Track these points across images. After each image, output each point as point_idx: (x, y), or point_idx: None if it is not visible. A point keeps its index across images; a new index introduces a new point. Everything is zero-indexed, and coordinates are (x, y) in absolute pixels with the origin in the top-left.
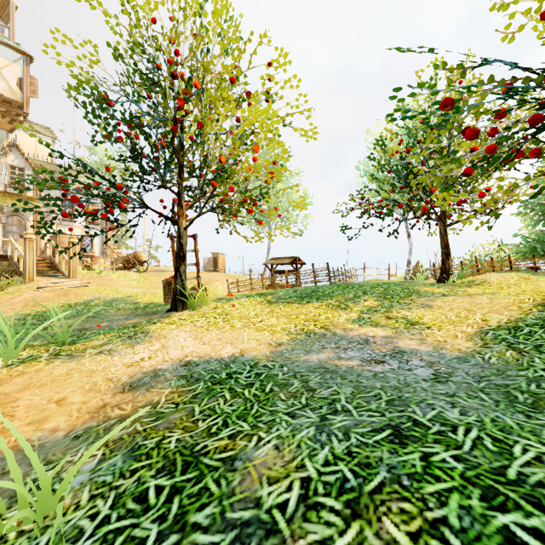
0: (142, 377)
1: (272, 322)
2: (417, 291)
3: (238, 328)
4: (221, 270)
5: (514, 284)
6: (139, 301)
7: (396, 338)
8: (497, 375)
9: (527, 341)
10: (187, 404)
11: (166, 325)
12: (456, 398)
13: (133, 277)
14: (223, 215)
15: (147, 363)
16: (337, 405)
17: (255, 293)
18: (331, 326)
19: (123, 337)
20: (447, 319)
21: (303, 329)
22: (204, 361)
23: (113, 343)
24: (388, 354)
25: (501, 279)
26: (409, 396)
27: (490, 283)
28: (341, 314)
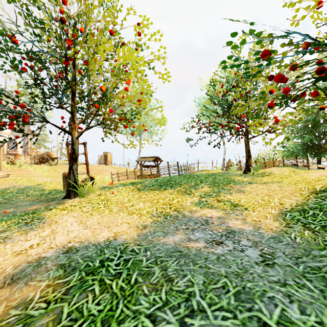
0: (25, 267)
1: (140, 206)
2: (233, 180)
3: (115, 212)
4: (110, 163)
5: (289, 175)
6: (45, 188)
7: (226, 218)
8: (306, 255)
9: (315, 222)
10: (58, 303)
11: (59, 211)
12: (289, 288)
13: (45, 169)
14: (105, 128)
15: (34, 250)
16: (193, 302)
17: (129, 182)
18: (181, 209)
19: (21, 224)
20: (257, 202)
21: (162, 212)
22: (84, 246)
23: (10, 230)
24: (224, 234)
25: (280, 172)
26: (250, 286)
27: (274, 174)
28: (188, 198)
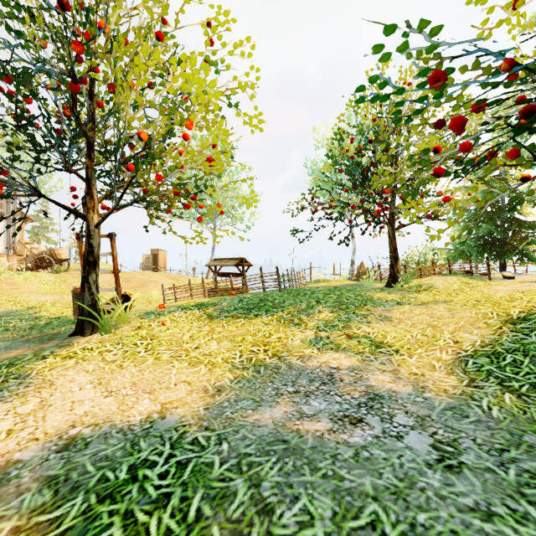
0: None
1: (211, 348)
2: (371, 298)
3: (165, 361)
4: (162, 268)
5: (460, 290)
6: (42, 315)
7: (365, 370)
8: (516, 444)
9: (518, 376)
10: None
11: (60, 361)
12: (499, 525)
13: (46, 279)
14: (149, 209)
15: None
16: None
17: (194, 303)
18: (285, 352)
19: None
20: (414, 339)
21: (251, 360)
22: (100, 435)
23: None
24: (363, 403)
25: (446, 284)
26: (425, 522)
27: (436, 288)
28: (296, 333)
